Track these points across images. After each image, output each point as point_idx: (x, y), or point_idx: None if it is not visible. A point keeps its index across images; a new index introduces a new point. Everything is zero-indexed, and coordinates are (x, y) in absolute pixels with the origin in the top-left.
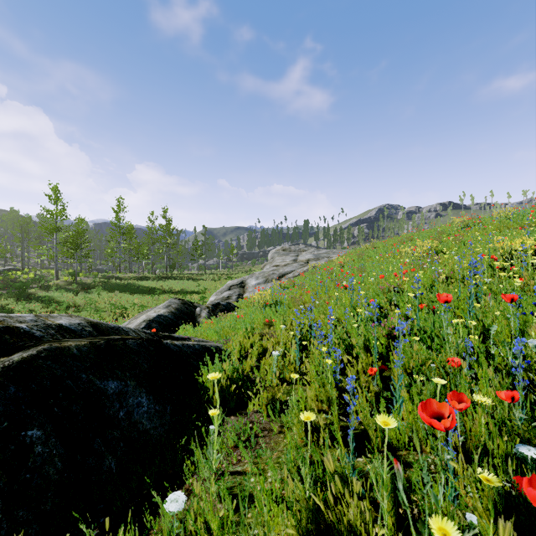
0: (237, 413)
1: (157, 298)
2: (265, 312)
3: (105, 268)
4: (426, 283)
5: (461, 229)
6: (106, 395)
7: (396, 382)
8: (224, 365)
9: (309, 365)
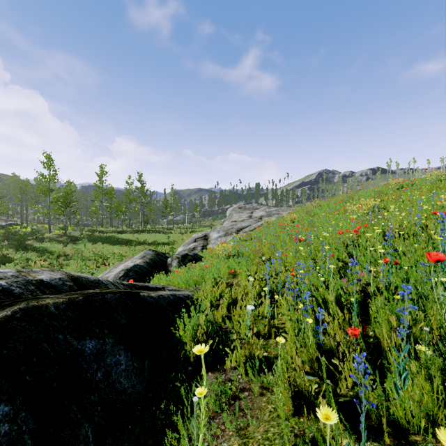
0: (217, 373)
1: (133, 249)
2: (229, 262)
3: (90, 223)
4: (379, 238)
5: (397, 189)
6: (83, 357)
7: (385, 345)
8: (200, 320)
9: (282, 319)
